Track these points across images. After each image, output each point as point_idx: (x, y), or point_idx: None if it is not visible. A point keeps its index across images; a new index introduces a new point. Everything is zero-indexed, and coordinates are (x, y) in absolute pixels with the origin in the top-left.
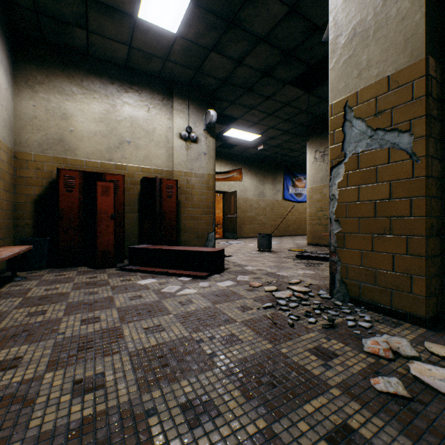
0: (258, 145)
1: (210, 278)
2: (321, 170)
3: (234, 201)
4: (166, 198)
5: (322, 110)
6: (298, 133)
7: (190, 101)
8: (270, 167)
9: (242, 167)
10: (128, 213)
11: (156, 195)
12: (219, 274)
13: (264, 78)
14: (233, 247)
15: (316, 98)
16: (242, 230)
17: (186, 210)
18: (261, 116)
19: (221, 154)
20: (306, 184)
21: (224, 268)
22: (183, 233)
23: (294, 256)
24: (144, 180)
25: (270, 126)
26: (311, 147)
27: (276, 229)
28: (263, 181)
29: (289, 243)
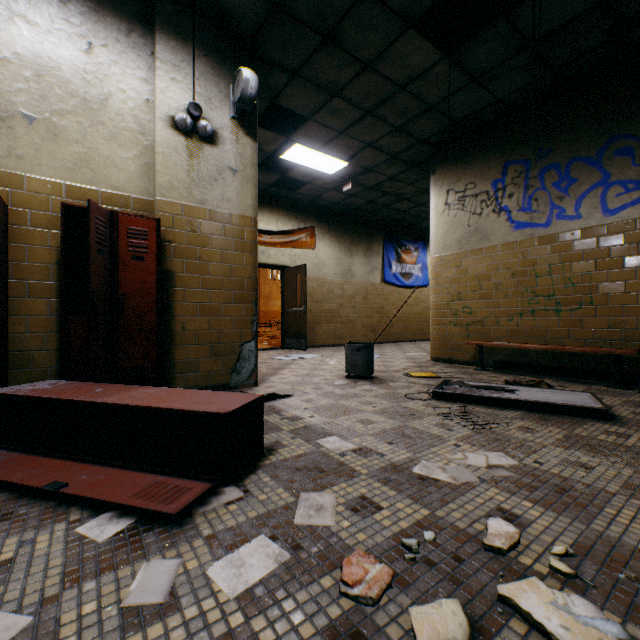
0: (343, 183)
1: (200, 516)
2: (459, 224)
3: (301, 282)
4: (128, 261)
5: (465, 109)
6: (415, 160)
7: (199, 48)
8: (361, 229)
9: (315, 226)
10: (29, 296)
11: (91, 250)
12: (239, 489)
13: (363, 2)
14: (299, 367)
15: (461, 74)
16: (315, 333)
17: (189, 292)
18: (351, 116)
19: (278, 199)
20: (418, 259)
21: (262, 451)
22: (182, 346)
23: (425, 392)
24: (61, 211)
25: (366, 141)
26: (439, 185)
27: (371, 332)
28: (350, 250)
29: (398, 356)
